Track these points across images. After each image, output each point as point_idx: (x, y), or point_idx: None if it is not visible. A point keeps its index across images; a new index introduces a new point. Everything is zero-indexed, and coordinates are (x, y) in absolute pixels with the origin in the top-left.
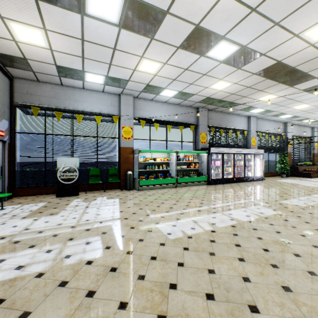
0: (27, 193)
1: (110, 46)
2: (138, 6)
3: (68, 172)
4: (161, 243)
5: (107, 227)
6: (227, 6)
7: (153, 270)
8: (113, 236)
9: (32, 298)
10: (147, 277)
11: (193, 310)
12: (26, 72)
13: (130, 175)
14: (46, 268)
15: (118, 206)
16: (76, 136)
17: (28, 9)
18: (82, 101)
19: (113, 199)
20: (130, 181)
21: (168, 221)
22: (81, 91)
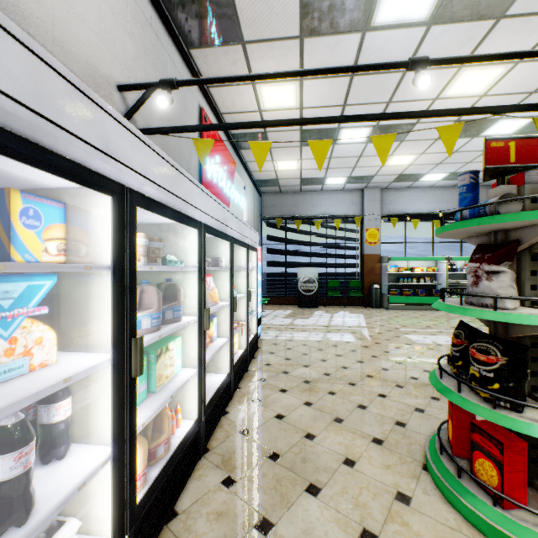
0: (271, 301)
1: (355, 156)
2: (386, 128)
3: (308, 282)
4: (406, 343)
5: (356, 330)
6: (491, 101)
7: (396, 351)
8: (362, 335)
9: (320, 347)
10: (391, 352)
11: (421, 365)
12: (273, 188)
13: (377, 290)
14: (320, 340)
15: (363, 319)
16: (314, 245)
17: (293, 152)
18: (319, 204)
19: (356, 314)
20: (377, 297)
21: (419, 334)
22: (319, 193)
